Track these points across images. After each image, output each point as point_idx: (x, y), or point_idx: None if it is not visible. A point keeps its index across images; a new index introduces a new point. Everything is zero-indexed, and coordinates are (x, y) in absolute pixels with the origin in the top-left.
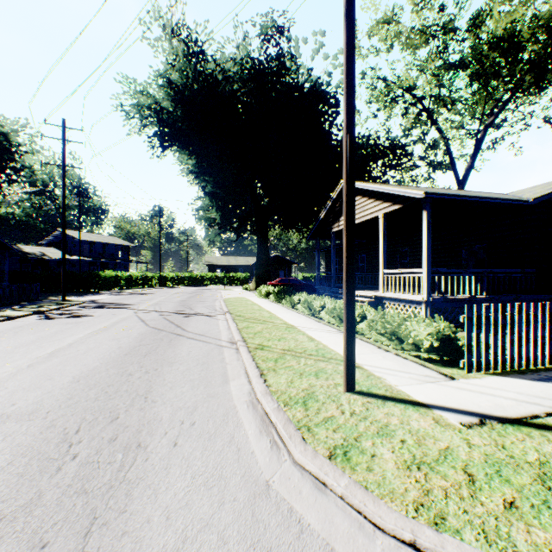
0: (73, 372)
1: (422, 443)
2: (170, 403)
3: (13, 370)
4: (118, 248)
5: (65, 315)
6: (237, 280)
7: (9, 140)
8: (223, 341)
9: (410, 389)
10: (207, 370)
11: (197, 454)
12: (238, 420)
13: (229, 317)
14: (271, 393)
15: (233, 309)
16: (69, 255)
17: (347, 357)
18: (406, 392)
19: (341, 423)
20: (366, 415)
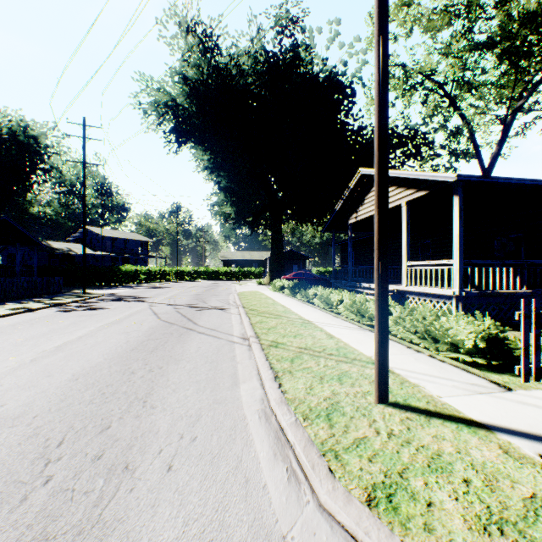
0: (74, 368)
1: (495, 487)
2: (170, 409)
3: (15, 364)
4: (138, 244)
5: (82, 307)
6: (251, 275)
7: (39, 142)
8: (235, 336)
9: (458, 402)
10: (215, 369)
11: (194, 484)
12: (247, 436)
13: (242, 311)
14: (287, 402)
15: (246, 303)
16: (93, 251)
17: (379, 361)
18: (454, 405)
19: (378, 449)
20: (408, 437)
